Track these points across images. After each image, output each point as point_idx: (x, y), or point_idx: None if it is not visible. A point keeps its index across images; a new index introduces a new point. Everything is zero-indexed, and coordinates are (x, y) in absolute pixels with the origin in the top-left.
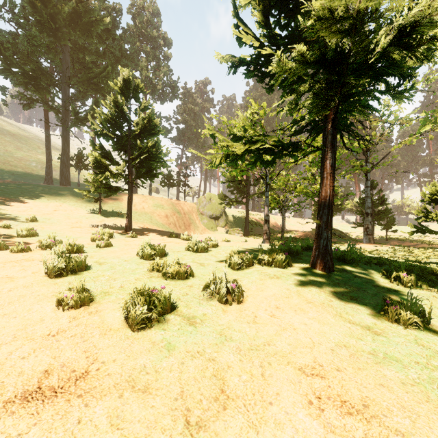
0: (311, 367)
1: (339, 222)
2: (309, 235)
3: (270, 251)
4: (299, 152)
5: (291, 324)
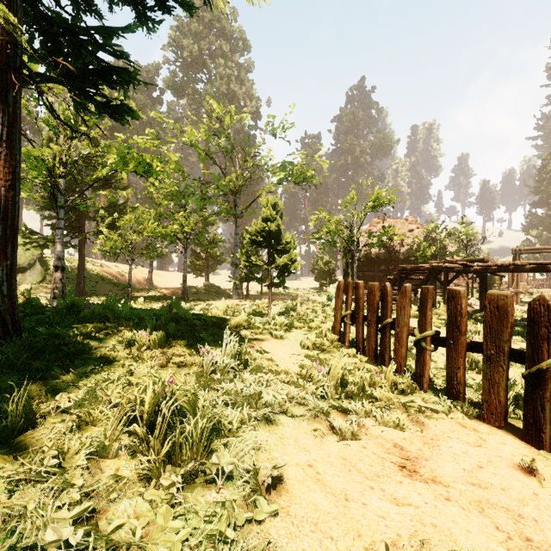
0: None
1: (226, 278)
2: (177, 293)
3: None
4: None
5: None
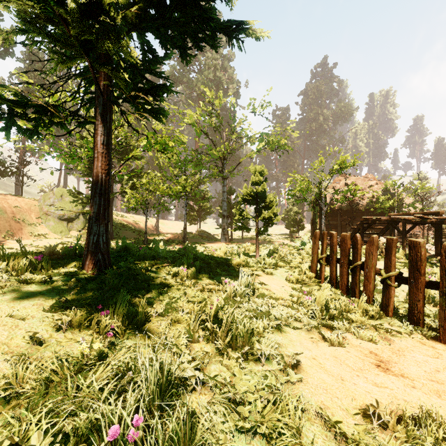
0: None
1: (213, 225)
2: (178, 237)
3: (22, 254)
4: (46, 115)
5: None
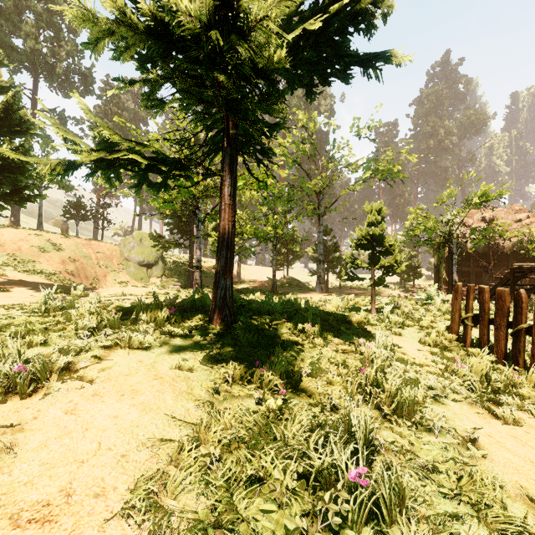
0: (43, 504)
1: (301, 271)
2: (265, 286)
3: (155, 307)
4: (184, 172)
5: (91, 420)
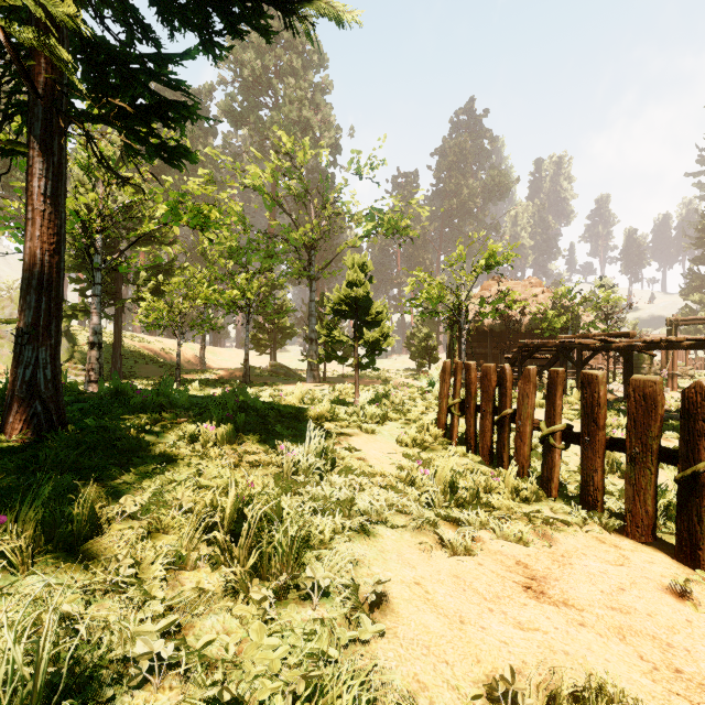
0: None
1: (297, 356)
2: (237, 375)
3: None
4: None
5: None
